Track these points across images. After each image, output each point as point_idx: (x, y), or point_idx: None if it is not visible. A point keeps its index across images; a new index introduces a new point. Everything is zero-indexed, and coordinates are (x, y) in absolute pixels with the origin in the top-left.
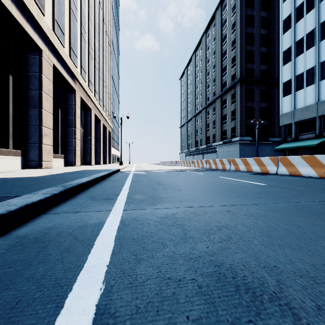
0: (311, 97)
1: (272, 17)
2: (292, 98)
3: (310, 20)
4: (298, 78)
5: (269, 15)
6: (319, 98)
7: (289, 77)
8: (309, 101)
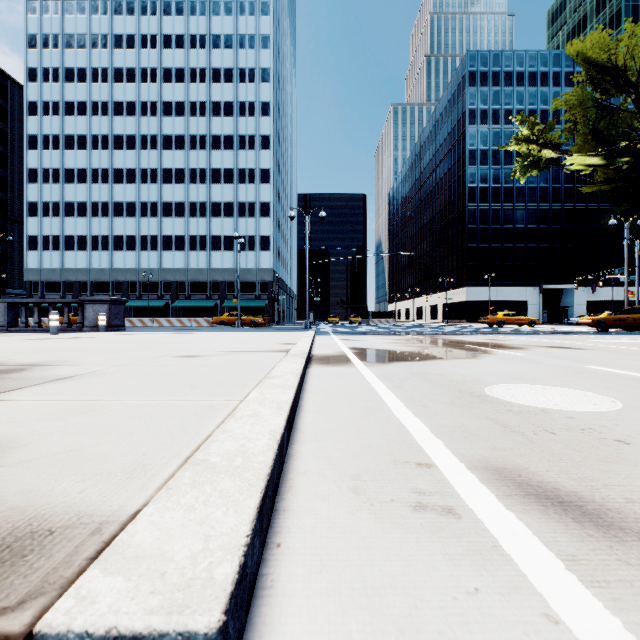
0: (57, 262)
1: (12, 134)
2: (40, 256)
3: (56, 191)
4: (46, 239)
5: (6, 129)
6: (64, 265)
7: (36, 233)
8: (56, 265)
